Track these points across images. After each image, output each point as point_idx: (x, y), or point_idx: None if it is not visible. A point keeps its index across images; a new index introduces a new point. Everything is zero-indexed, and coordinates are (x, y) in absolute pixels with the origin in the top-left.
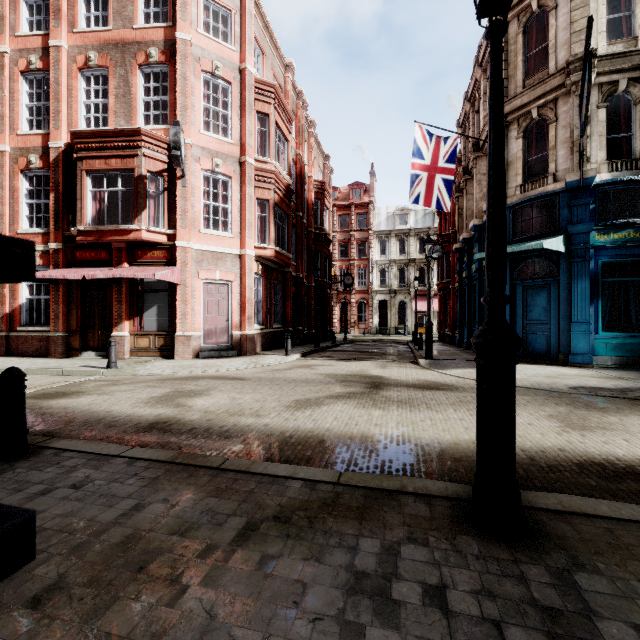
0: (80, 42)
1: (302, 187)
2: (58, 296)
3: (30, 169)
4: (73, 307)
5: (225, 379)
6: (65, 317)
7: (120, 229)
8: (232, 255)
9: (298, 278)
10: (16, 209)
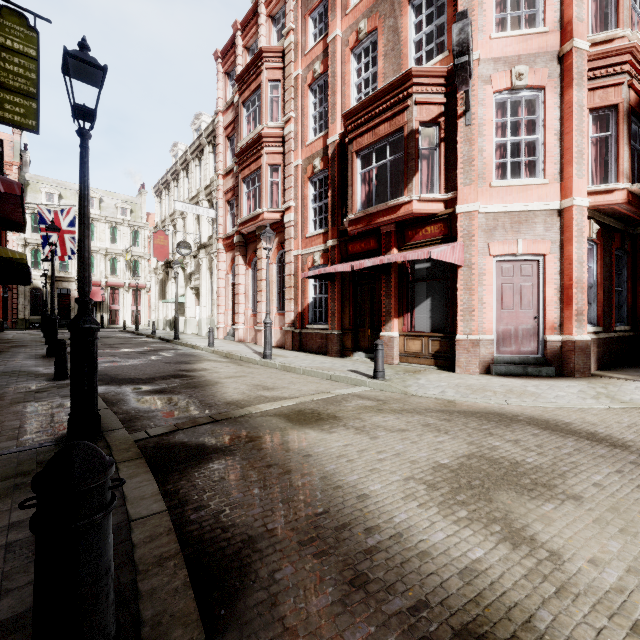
0: (352, 21)
1: None
2: (334, 293)
3: (314, 174)
4: (346, 304)
5: (571, 434)
6: (339, 315)
7: (388, 207)
8: (544, 212)
9: None
10: (305, 215)
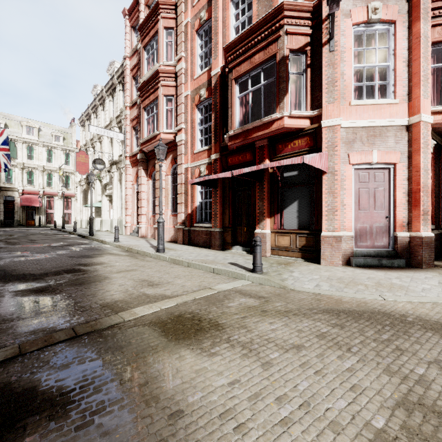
0: None
1: None
2: (216, 198)
3: (201, 102)
4: (226, 207)
5: None
6: (221, 215)
7: (262, 123)
8: (395, 127)
9: None
10: (193, 135)
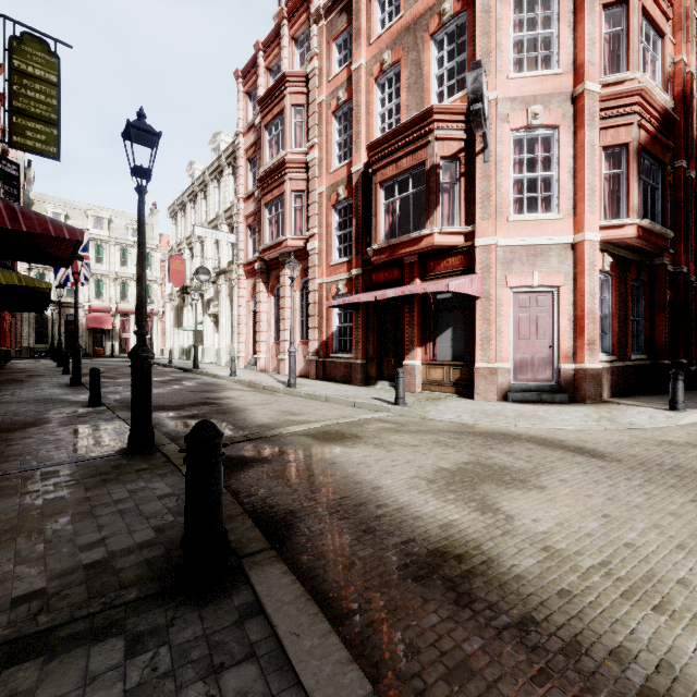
0: (376, 51)
1: (686, 116)
2: (358, 322)
3: (339, 202)
4: (370, 333)
5: (561, 449)
6: (363, 344)
7: (411, 239)
8: (559, 246)
9: (677, 275)
10: (329, 243)
